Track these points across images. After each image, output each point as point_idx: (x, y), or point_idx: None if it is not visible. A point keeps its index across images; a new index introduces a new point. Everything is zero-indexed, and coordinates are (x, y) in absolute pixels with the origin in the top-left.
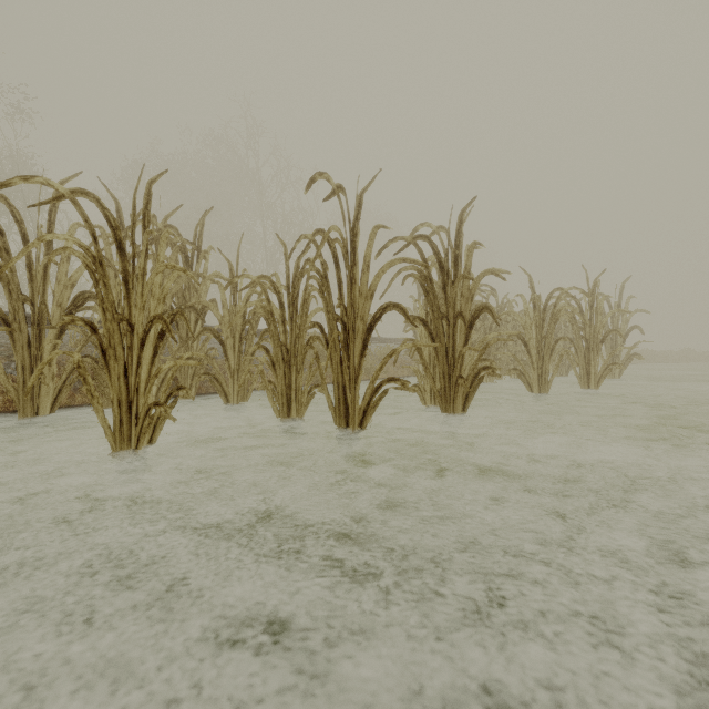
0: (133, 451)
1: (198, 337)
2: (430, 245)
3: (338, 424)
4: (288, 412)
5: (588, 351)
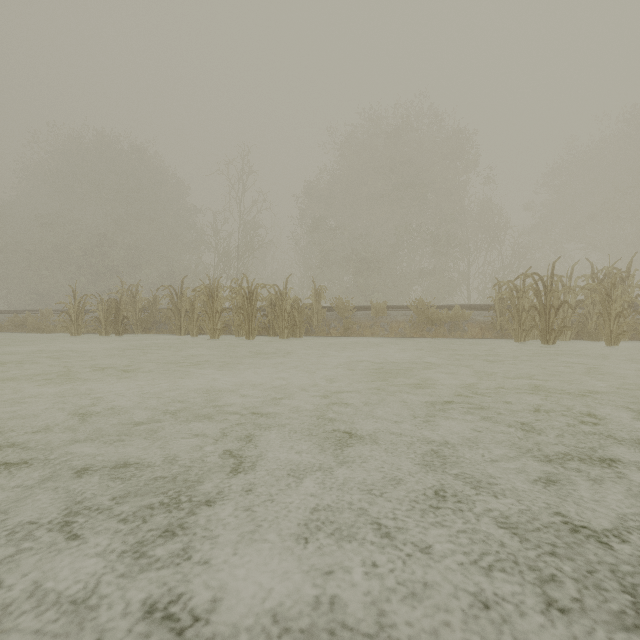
0: (611, 347)
1: (630, 314)
2: None
3: None
4: None
5: None
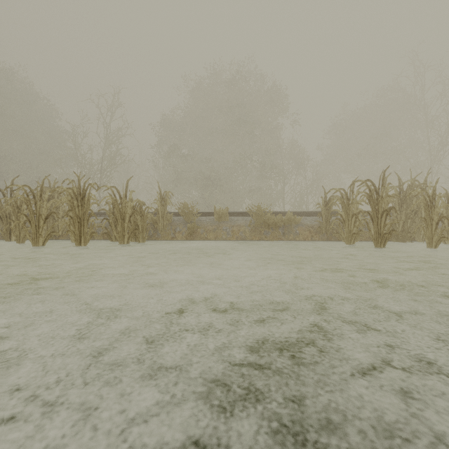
0: (433, 249)
1: None
2: None
3: None
4: None
5: None
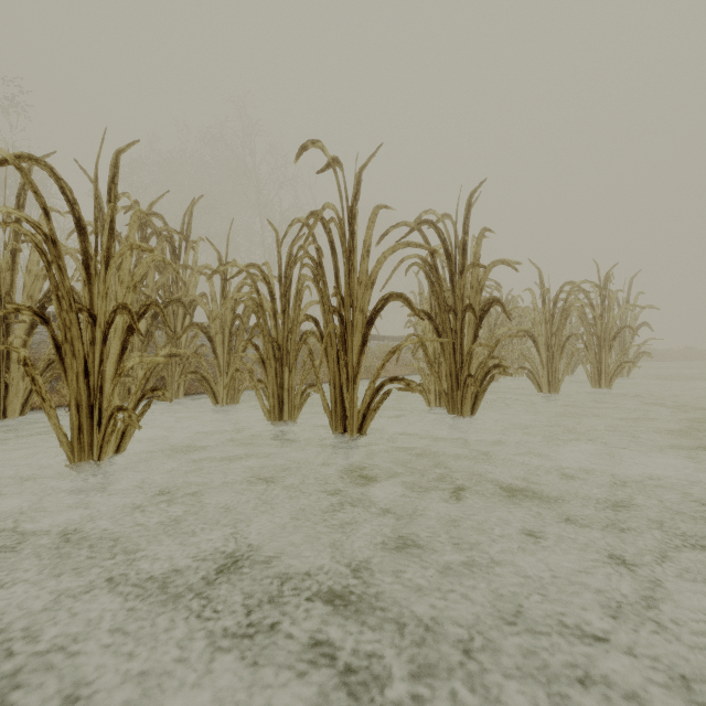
0: (95, 462)
1: (185, 333)
2: (436, 231)
3: (334, 429)
4: (280, 415)
5: (599, 349)
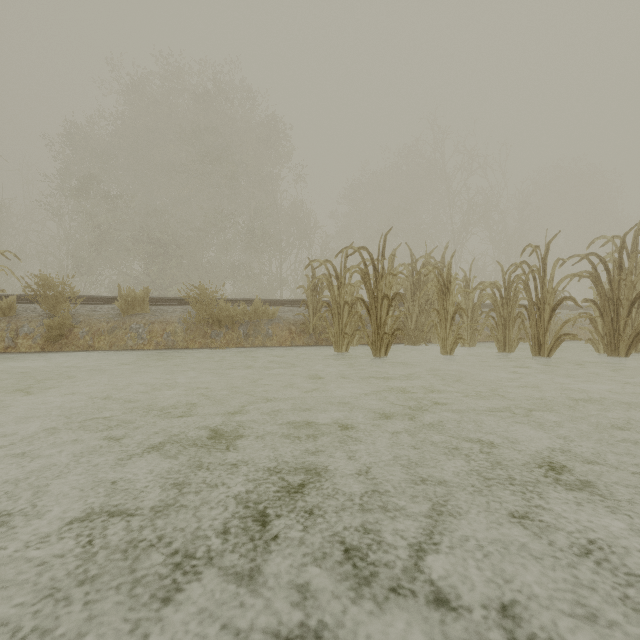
0: (448, 356)
1: None
2: (598, 257)
3: (535, 355)
4: (504, 350)
5: None
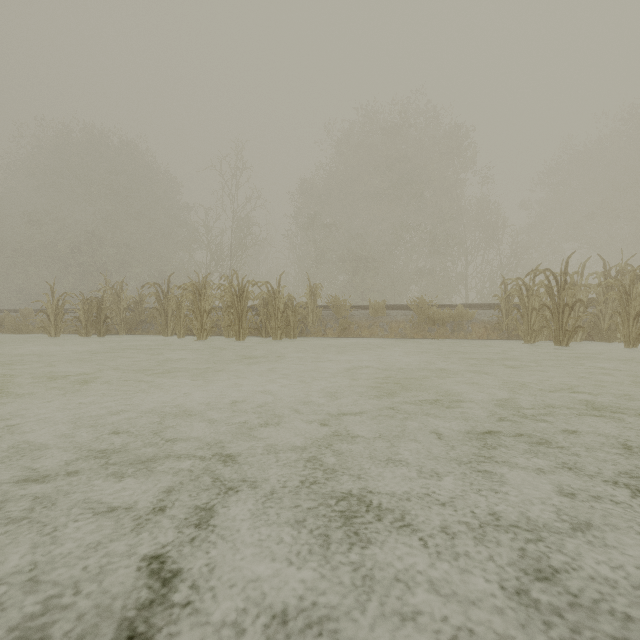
0: (630, 349)
1: None
2: None
3: None
4: None
5: None
